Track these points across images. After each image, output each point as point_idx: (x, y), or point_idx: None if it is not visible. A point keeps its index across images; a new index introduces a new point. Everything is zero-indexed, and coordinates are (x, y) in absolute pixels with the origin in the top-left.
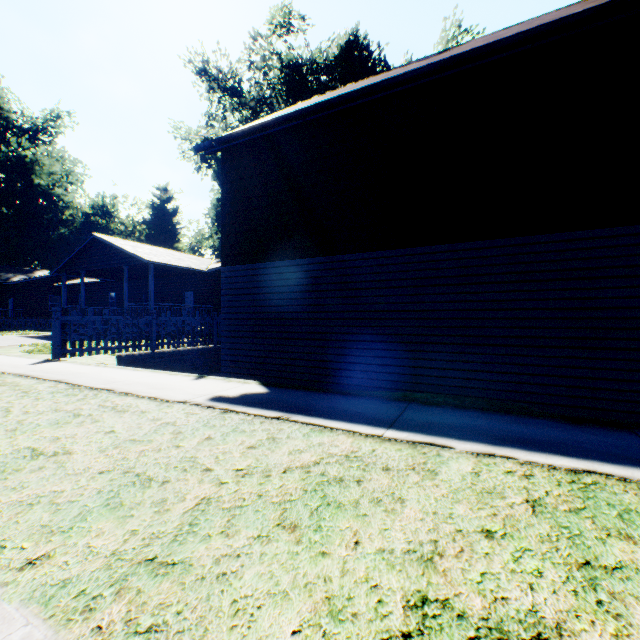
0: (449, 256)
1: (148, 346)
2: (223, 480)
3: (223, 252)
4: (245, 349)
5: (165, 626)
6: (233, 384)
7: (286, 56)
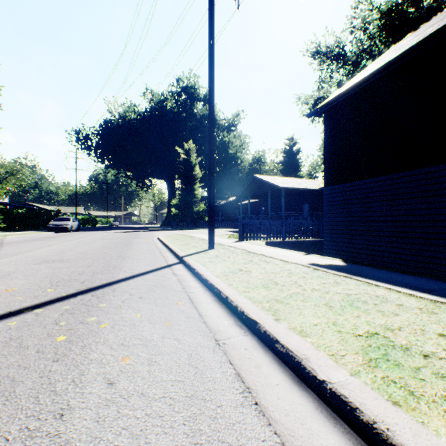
0: None
1: (280, 237)
2: (305, 289)
3: (324, 178)
4: (339, 242)
5: (279, 310)
6: (324, 259)
7: (384, 5)
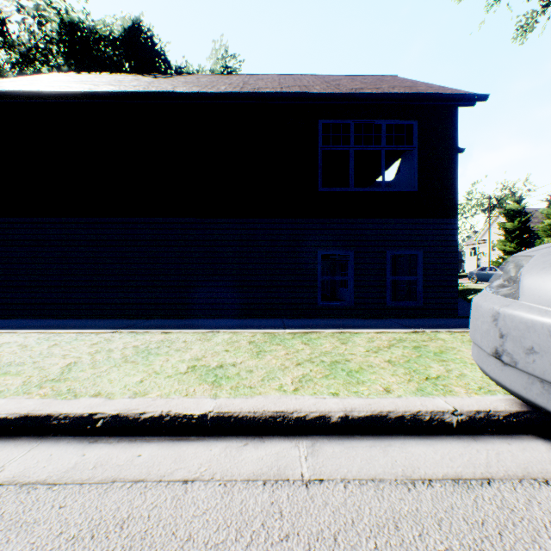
0: (143, 226)
1: None
2: None
3: None
4: None
5: None
6: None
7: (67, 14)
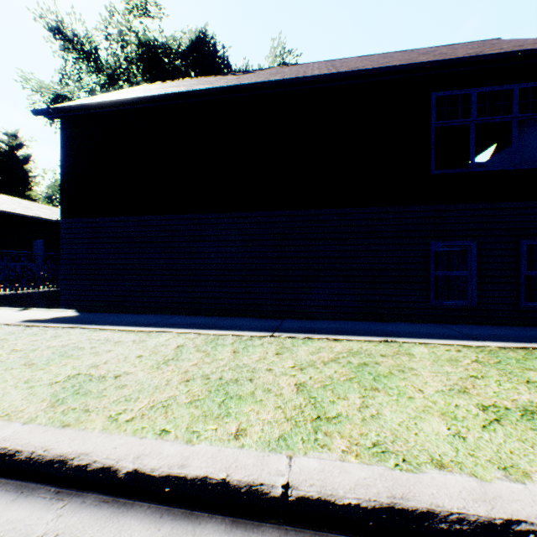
0: (239, 221)
1: None
2: None
3: (62, 206)
4: (83, 290)
5: None
6: (51, 312)
7: (143, 35)
